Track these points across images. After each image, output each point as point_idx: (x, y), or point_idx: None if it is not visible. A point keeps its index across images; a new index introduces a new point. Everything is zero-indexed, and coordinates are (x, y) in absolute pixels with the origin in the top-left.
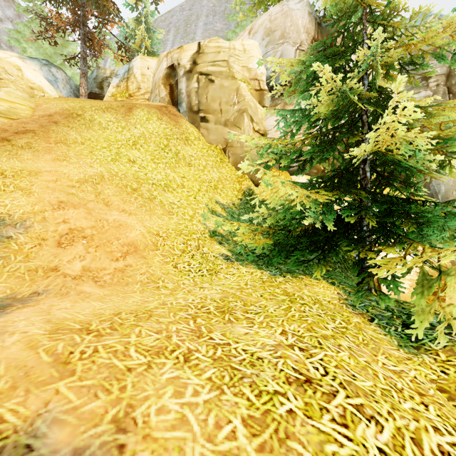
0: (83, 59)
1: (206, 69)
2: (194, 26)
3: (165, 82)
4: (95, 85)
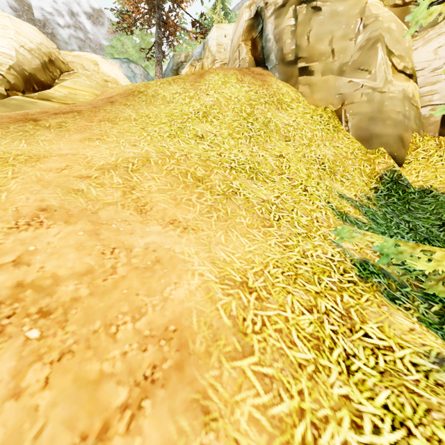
0: (157, 45)
1: None
2: None
3: (246, 38)
4: (171, 74)
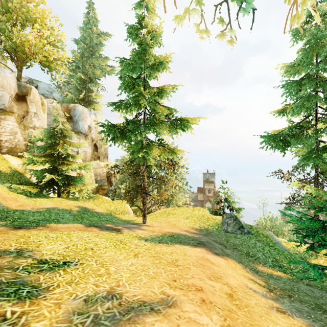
0: None
1: None
2: None
3: None
4: None
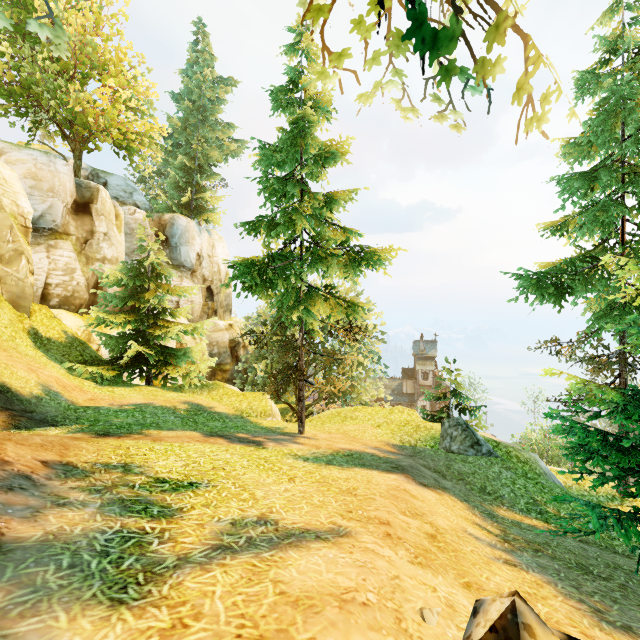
0: None
1: None
2: None
3: None
4: None
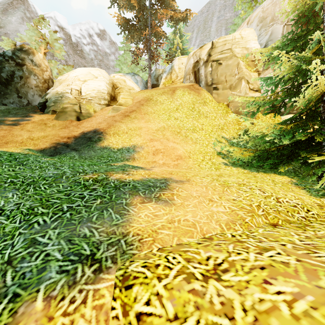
0: (149, 68)
1: (217, 57)
2: (210, 22)
3: (192, 70)
4: (154, 80)
